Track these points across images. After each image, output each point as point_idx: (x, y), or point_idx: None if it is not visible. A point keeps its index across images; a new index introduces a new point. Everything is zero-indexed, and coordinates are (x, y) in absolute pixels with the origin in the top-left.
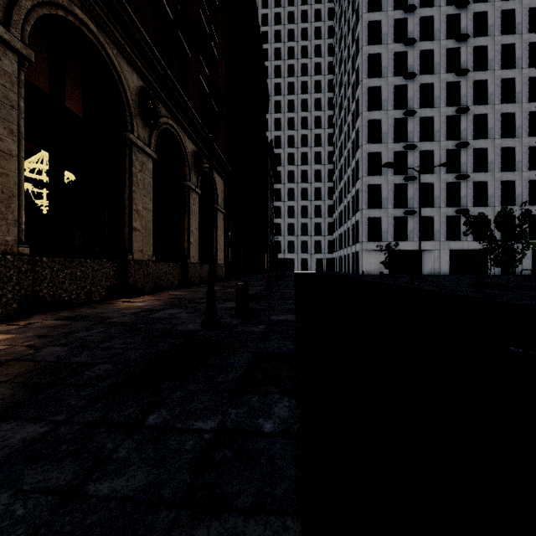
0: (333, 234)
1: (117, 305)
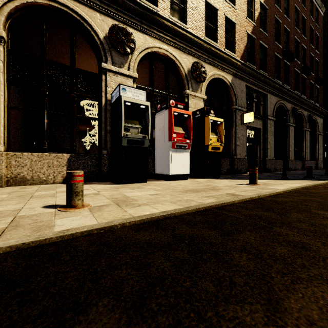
0: None
1: (289, 172)
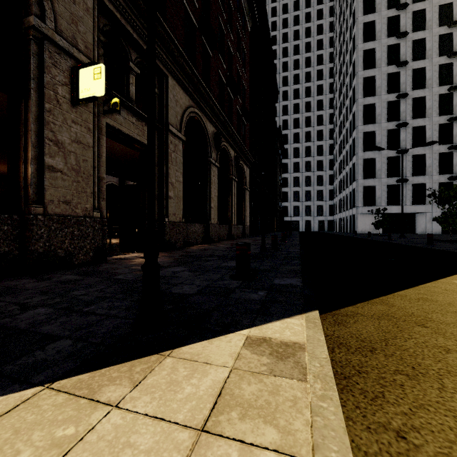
0: (334, 199)
1: (210, 246)
